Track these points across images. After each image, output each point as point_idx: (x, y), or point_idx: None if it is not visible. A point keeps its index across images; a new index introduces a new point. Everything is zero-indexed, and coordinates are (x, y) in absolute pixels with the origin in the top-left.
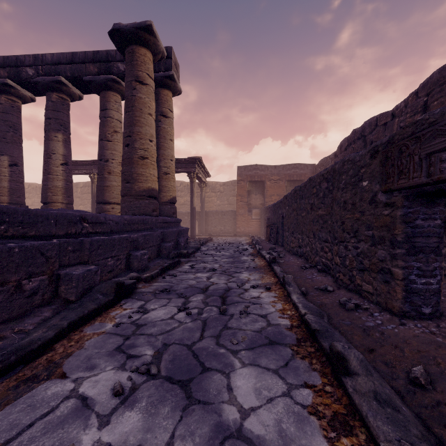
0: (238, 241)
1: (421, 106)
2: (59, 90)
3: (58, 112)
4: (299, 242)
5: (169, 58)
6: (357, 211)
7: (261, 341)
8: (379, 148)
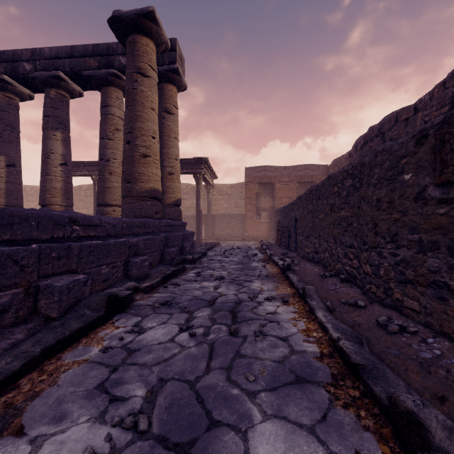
0: (247, 246)
1: (450, 98)
2: (58, 86)
3: (57, 109)
4: (315, 247)
5: (174, 50)
6: (395, 211)
7: (285, 376)
8: (429, 132)
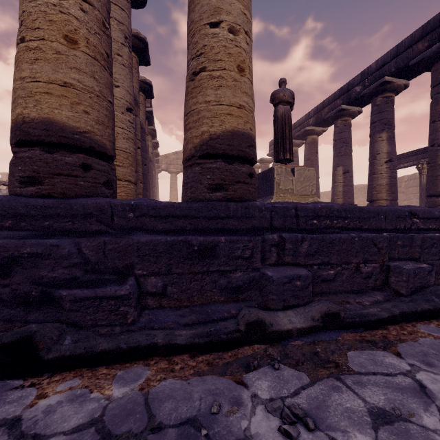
0: None
1: None
2: (383, 91)
3: (382, 113)
4: None
5: None
6: None
7: None
8: None
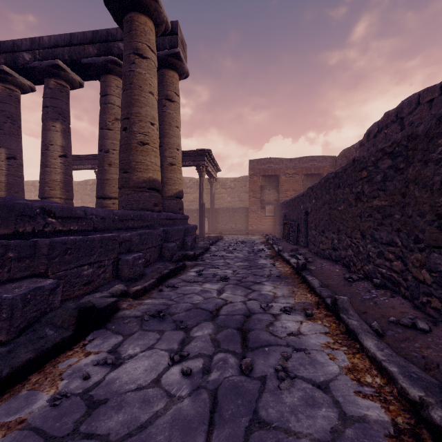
0: (251, 240)
1: None
2: (57, 76)
3: (57, 100)
4: (333, 244)
5: (175, 34)
6: None
7: None
8: None
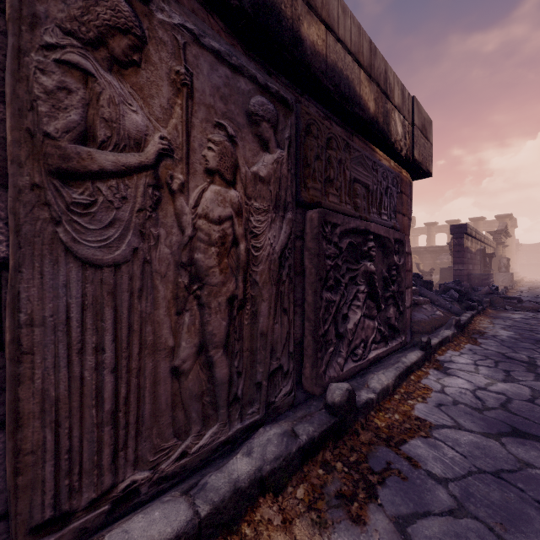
0: None
1: None
2: None
3: None
4: None
5: (515, 221)
6: None
7: None
8: None
